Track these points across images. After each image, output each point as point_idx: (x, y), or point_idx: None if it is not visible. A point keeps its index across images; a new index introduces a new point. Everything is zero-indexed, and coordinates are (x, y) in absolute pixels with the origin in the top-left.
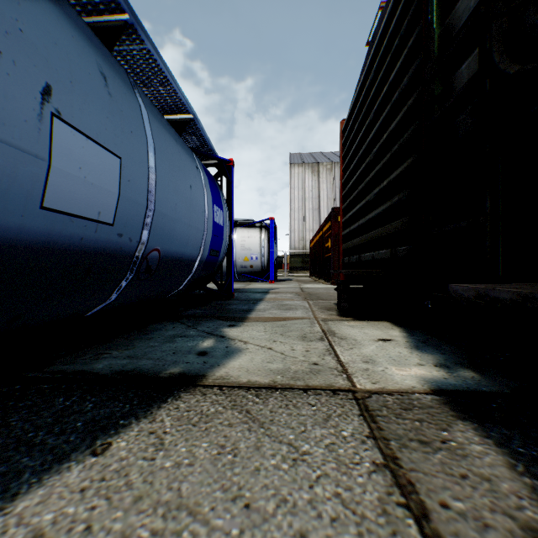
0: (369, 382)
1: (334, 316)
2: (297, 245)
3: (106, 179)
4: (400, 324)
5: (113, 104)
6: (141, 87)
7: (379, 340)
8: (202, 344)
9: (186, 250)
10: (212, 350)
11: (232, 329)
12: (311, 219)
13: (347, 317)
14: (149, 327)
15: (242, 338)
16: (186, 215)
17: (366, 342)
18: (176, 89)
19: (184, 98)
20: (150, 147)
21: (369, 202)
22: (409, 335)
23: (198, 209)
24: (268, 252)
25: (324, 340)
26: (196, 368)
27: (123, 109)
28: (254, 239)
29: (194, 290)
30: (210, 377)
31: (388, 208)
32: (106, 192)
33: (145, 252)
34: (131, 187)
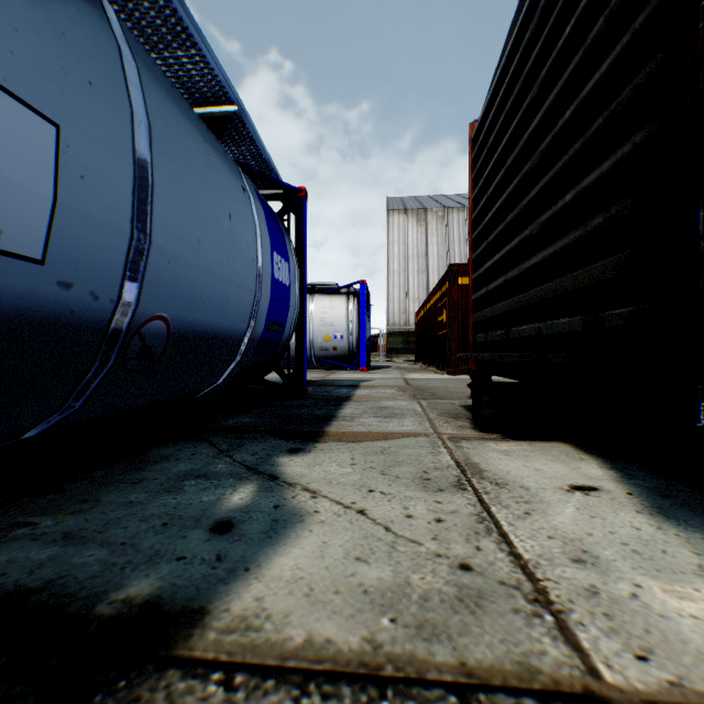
0: (625, 649)
1: (467, 430)
2: (397, 319)
3: (13, 161)
4: (590, 449)
5: (39, 12)
6: (148, 52)
7: (573, 490)
8: (229, 497)
9: (222, 320)
10: (245, 515)
11: (294, 458)
12: (416, 285)
13: (490, 432)
14: (151, 453)
15: (309, 481)
16: (220, 262)
17: (549, 495)
18: (204, 53)
19: (220, 72)
20: (139, 126)
21: (529, 238)
22: (624, 477)
23: (245, 255)
24: (358, 329)
25: (467, 489)
26: (192, 580)
27: (68, 33)
28: (338, 311)
29: (246, 384)
30: (214, 621)
31: (577, 242)
32: (15, 190)
33: (136, 321)
34: (89, 190)
